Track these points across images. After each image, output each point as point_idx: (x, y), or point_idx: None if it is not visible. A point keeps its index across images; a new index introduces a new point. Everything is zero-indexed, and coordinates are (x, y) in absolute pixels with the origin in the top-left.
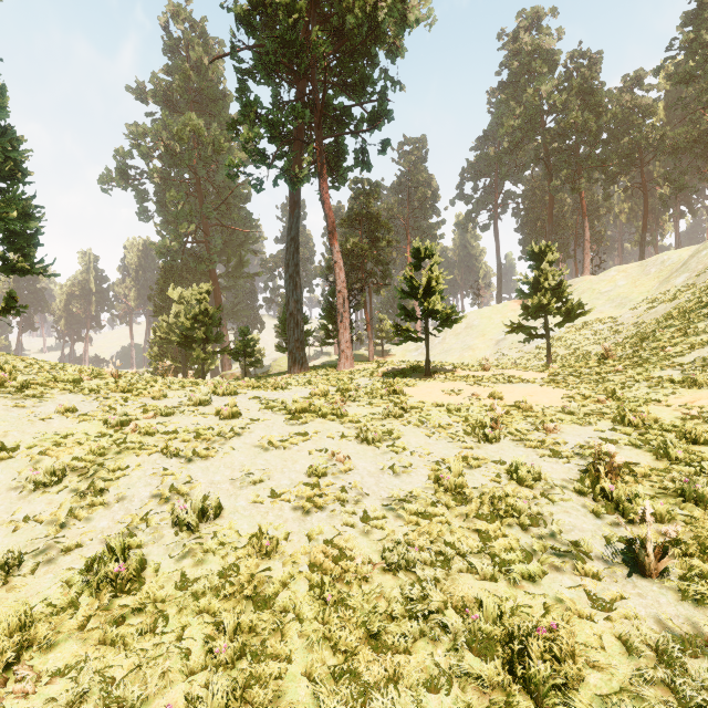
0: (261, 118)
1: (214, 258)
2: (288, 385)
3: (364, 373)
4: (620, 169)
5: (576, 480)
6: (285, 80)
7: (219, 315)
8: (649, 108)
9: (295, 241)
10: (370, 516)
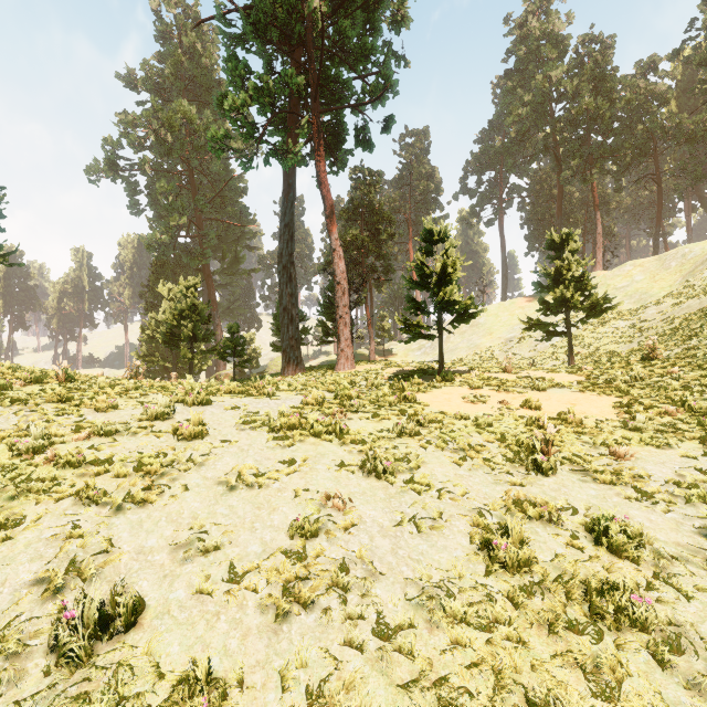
0: (249, 84)
1: (207, 253)
2: (277, 390)
3: (367, 375)
4: (633, 159)
5: (701, 547)
6: (279, 51)
7: (213, 313)
8: (665, 95)
9: (290, 228)
10: (387, 623)
